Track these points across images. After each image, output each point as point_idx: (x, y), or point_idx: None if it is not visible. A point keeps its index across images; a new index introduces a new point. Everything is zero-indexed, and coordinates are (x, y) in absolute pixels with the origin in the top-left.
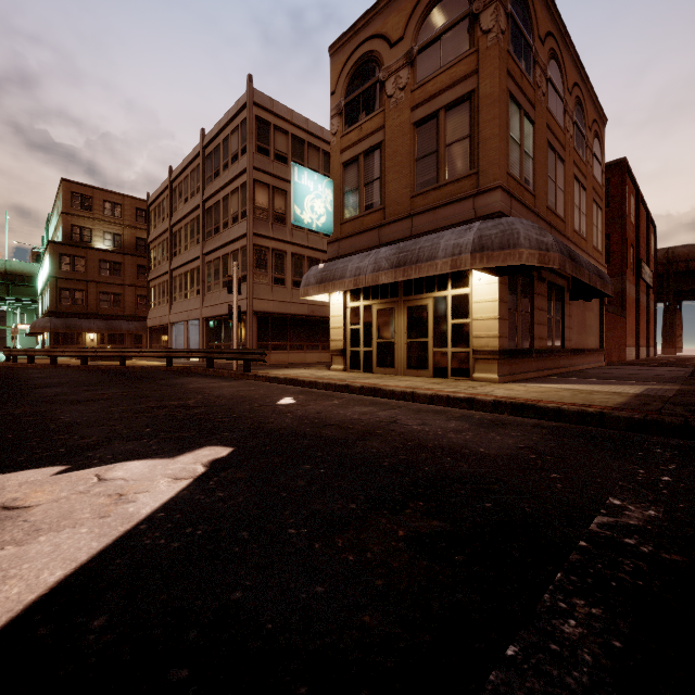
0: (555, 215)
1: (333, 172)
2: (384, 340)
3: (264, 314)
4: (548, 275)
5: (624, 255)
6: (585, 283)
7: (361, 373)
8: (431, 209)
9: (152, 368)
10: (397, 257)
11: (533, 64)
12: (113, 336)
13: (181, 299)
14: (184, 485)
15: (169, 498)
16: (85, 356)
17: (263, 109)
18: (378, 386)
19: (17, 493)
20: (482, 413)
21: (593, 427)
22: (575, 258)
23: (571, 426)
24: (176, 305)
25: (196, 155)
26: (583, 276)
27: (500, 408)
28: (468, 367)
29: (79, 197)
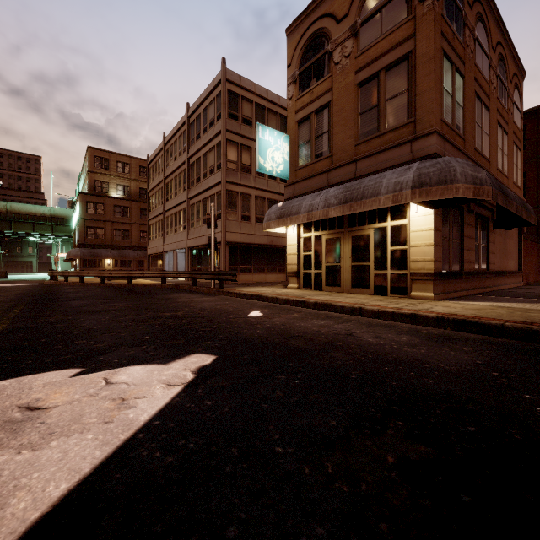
0: (481, 156)
1: (289, 129)
2: (332, 264)
3: (234, 244)
4: (476, 207)
5: (539, 190)
6: (509, 214)
7: (312, 290)
8: (373, 154)
9: (151, 286)
10: (345, 195)
11: (463, 26)
12: (123, 261)
13: (172, 233)
14: (176, 392)
15: (164, 405)
16: (103, 276)
17: (233, 84)
18: (329, 302)
19: (41, 393)
20: (428, 327)
21: (538, 343)
22: (504, 192)
23: (519, 342)
24: (168, 238)
25: (182, 123)
26: (512, 207)
27: (442, 324)
28: (406, 287)
29: (100, 159)
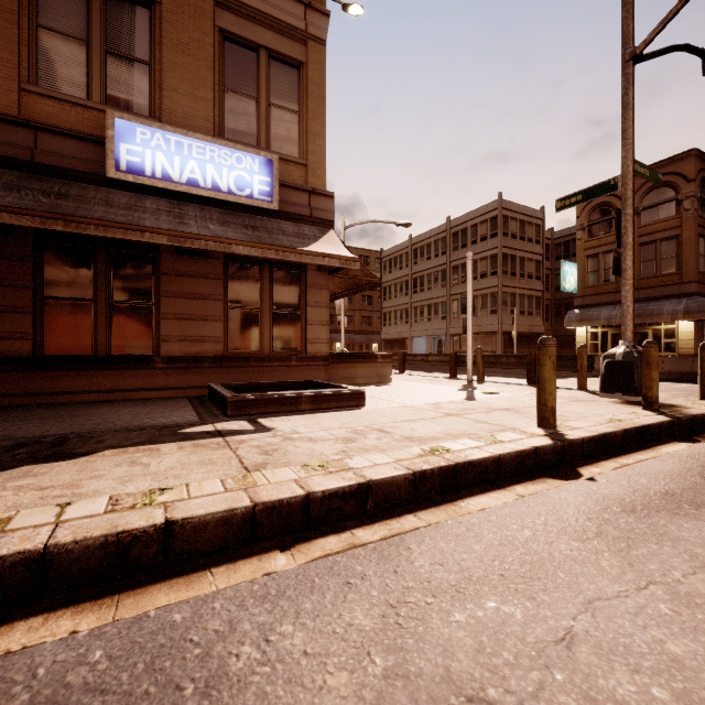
0: None
1: (578, 259)
2: None
3: (505, 333)
4: None
5: None
6: None
7: None
8: (652, 287)
9: None
10: (637, 312)
11: None
12: (348, 345)
13: (423, 321)
14: None
15: None
16: None
17: (505, 209)
18: None
19: None
20: None
21: None
22: None
23: None
24: (417, 325)
25: (441, 232)
26: None
27: None
28: None
29: None
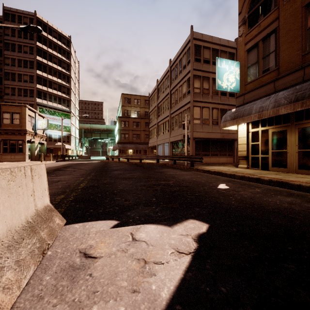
0: None
1: (240, 57)
2: (278, 150)
3: (198, 139)
4: None
5: None
6: None
7: (259, 170)
8: None
9: (151, 163)
10: (295, 95)
11: None
12: (137, 150)
13: (161, 134)
14: (186, 263)
15: (180, 280)
16: (128, 158)
17: (197, 40)
18: (284, 180)
19: (93, 240)
20: None
21: None
22: None
23: None
24: (159, 137)
25: (167, 72)
26: None
27: None
28: None
29: (127, 99)
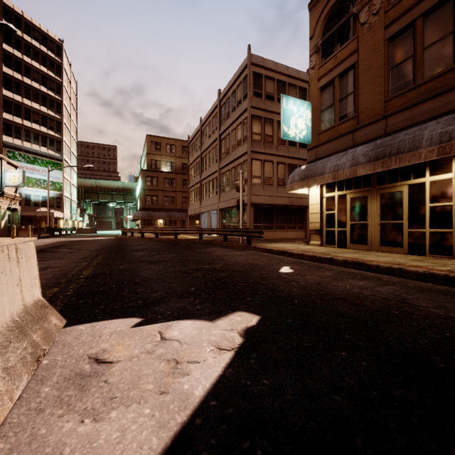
0: None
1: (312, 96)
2: (357, 222)
3: (258, 205)
4: None
5: None
6: None
7: (335, 247)
8: (407, 107)
9: (191, 240)
10: (375, 152)
11: None
12: (171, 221)
13: (207, 197)
14: (227, 360)
15: (218, 377)
16: (157, 233)
17: (257, 66)
18: (360, 260)
19: (107, 343)
20: None
21: None
22: None
23: None
24: (204, 202)
25: (215, 107)
26: None
27: None
28: (450, 246)
29: (155, 143)
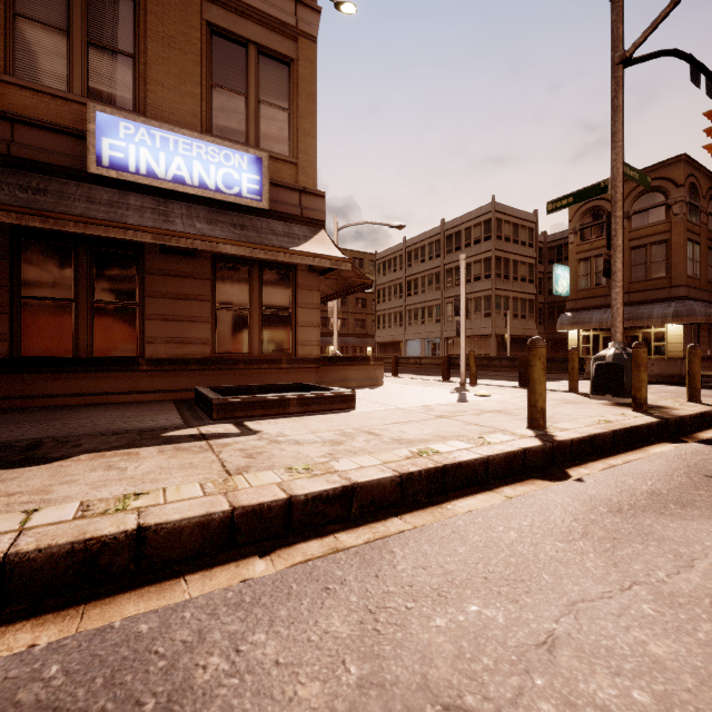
0: None
1: (570, 263)
2: None
3: (499, 336)
4: None
5: None
6: None
7: None
8: (642, 290)
9: None
10: (627, 316)
11: (699, 214)
12: (342, 348)
13: (417, 324)
14: None
15: None
16: None
17: (499, 212)
18: None
19: None
20: None
21: None
22: None
23: None
24: (411, 328)
25: (435, 234)
26: None
27: None
28: None
29: None
